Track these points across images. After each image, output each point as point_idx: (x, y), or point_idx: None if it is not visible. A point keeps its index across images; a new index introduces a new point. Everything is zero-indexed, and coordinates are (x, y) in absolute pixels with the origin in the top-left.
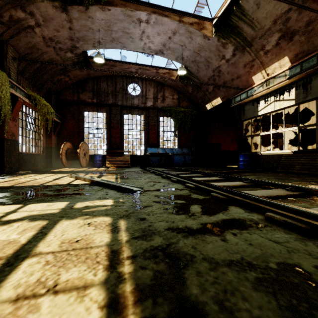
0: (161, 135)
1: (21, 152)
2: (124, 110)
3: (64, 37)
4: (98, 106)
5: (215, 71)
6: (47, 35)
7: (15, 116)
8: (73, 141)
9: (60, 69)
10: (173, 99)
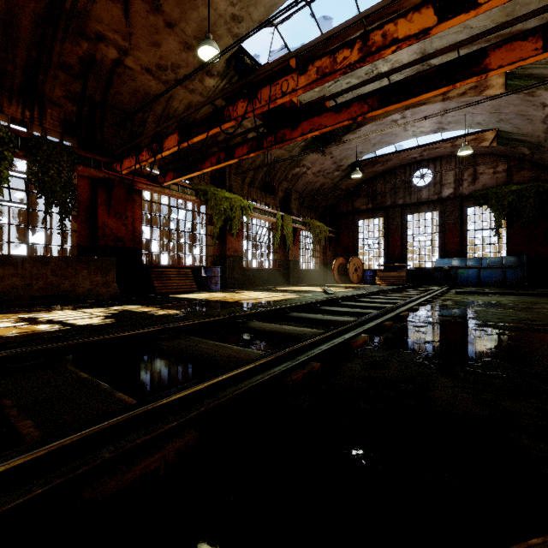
0: (469, 237)
1: (301, 269)
2: (407, 209)
3: (329, 165)
4: (373, 211)
5: (547, 122)
6: (315, 170)
7: (296, 242)
8: (347, 255)
9: (331, 187)
10: (494, 173)
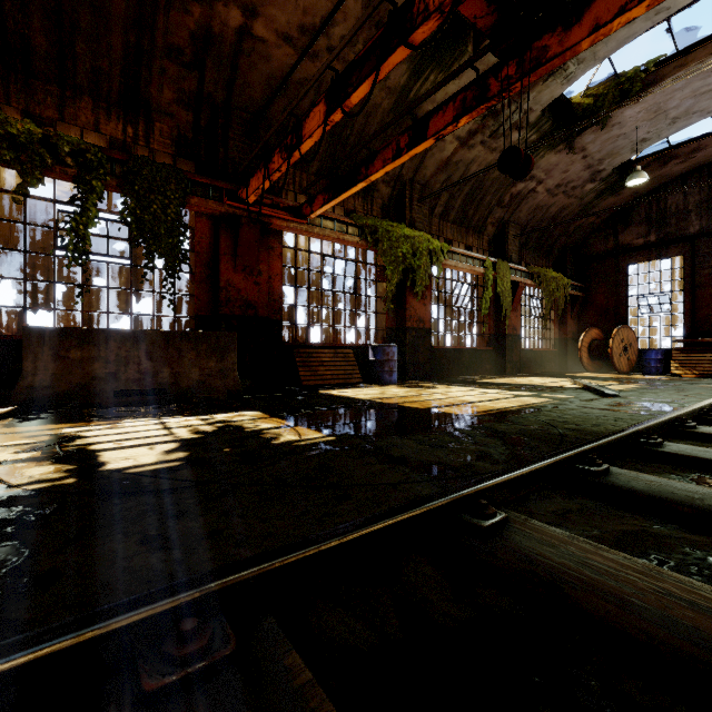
0: None
1: (523, 349)
2: None
3: (577, 172)
4: (659, 246)
5: None
6: (552, 185)
7: (516, 305)
8: (606, 326)
9: (577, 212)
10: None
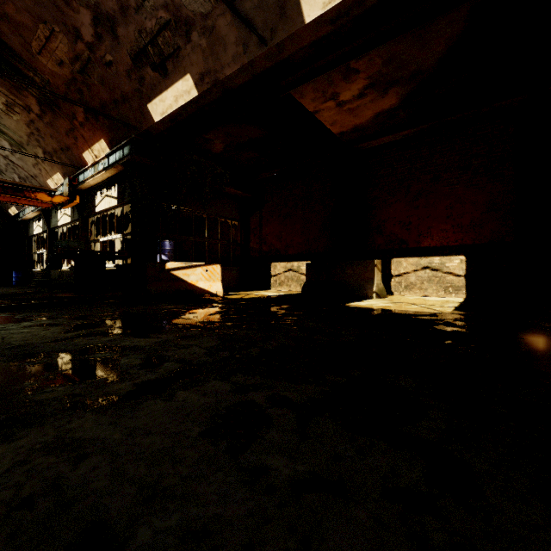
0: None
1: None
2: None
3: None
4: None
5: None
6: None
7: None
8: None
9: None
10: None
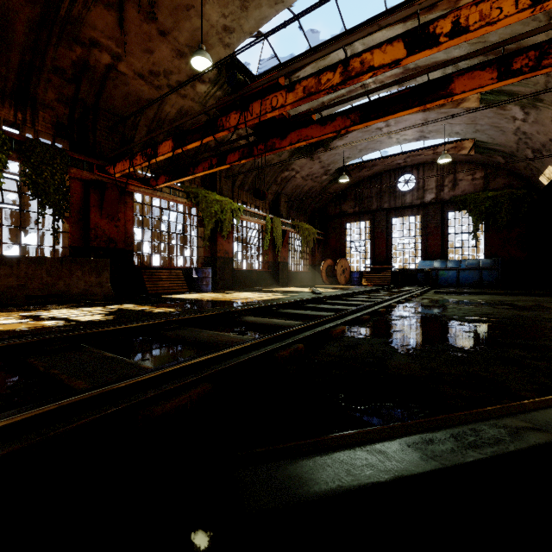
0: (450, 241)
1: (290, 271)
2: (392, 213)
3: (317, 169)
4: (360, 214)
5: (518, 134)
6: (304, 174)
7: (285, 244)
8: (335, 257)
9: (319, 190)
10: (473, 180)
